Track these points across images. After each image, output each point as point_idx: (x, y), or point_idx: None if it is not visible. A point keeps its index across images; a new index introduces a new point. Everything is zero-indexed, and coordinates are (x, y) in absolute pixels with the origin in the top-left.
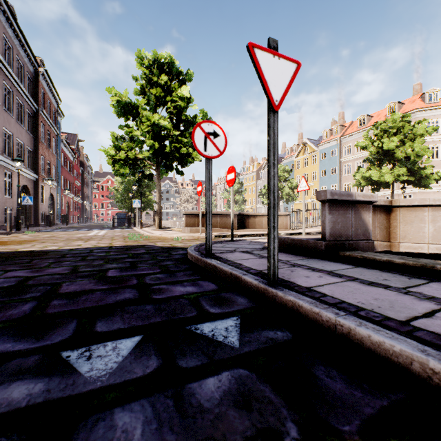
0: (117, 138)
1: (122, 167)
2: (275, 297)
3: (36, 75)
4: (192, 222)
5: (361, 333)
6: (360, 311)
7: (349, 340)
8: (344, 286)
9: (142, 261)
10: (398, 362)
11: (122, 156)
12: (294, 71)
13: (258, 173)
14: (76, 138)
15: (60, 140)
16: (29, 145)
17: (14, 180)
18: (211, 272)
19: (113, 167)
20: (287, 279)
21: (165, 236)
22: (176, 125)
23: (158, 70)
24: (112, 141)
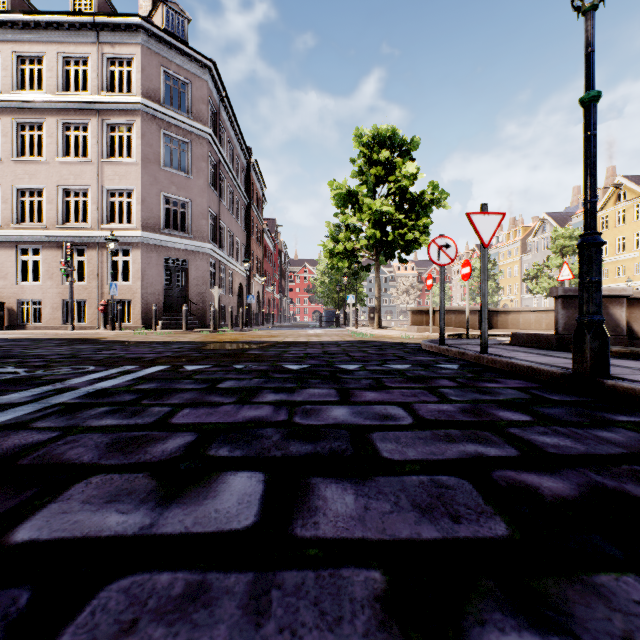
0: (332, 227)
1: (340, 260)
2: (483, 359)
3: (247, 168)
4: (419, 320)
5: (516, 364)
6: (527, 361)
7: (512, 368)
8: (537, 357)
9: (385, 348)
10: (525, 370)
11: (340, 249)
12: (500, 219)
13: (525, 243)
14: (274, 223)
15: (263, 230)
16: (243, 242)
17: (234, 279)
18: (444, 354)
19: (329, 260)
20: (499, 354)
21: (390, 335)
22: (399, 206)
23: (378, 145)
24: (330, 234)
